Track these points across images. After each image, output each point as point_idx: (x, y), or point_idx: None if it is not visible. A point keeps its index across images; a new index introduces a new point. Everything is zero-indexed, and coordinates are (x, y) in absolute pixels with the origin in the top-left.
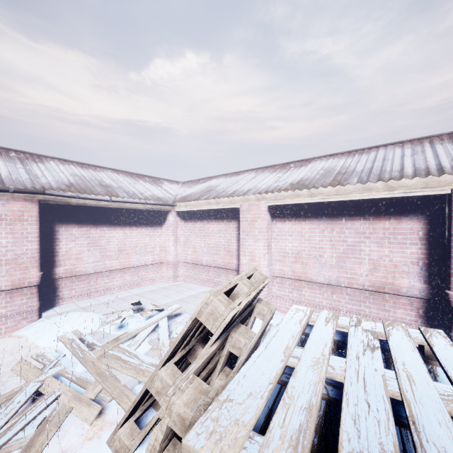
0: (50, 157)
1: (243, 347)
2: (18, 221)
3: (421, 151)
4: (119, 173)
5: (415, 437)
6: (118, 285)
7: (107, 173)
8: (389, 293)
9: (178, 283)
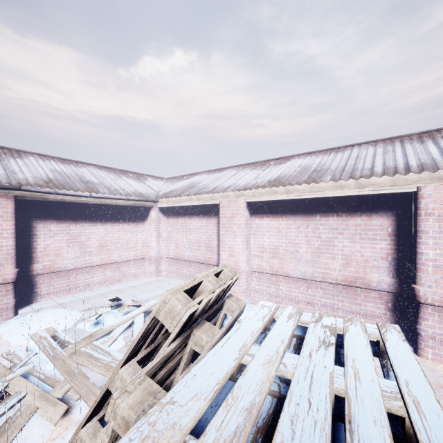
0: (30, 152)
1: (205, 344)
2: None
3: (392, 150)
4: (101, 168)
5: (347, 437)
6: (99, 281)
7: (89, 168)
8: (360, 287)
9: (160, 278)
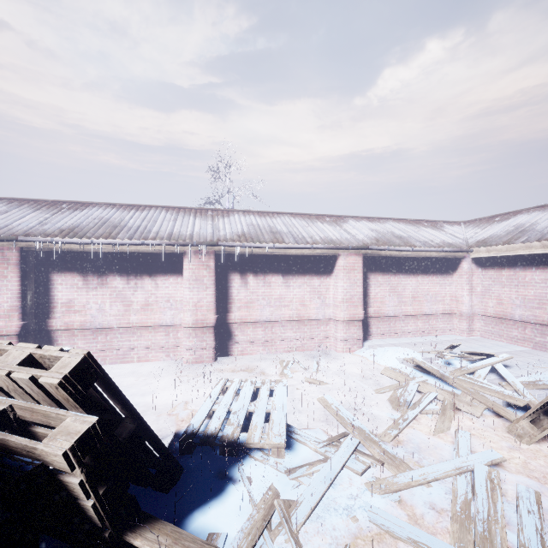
0: (347, 216)
1: None
2: (351, 270)
3: None
4: (398, 221)
5: None
6: (411, 330)
7: (390, 223)
8: None
9: (474, 338)
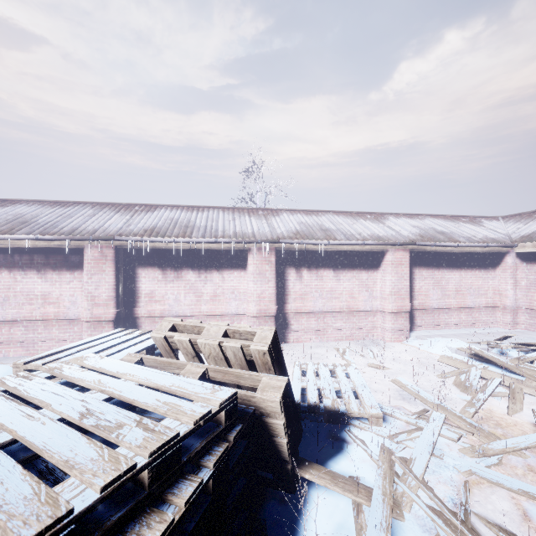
0: (386, 213)
1: None
2: (399, 265)
3: None
4: (436, 217)
5: None
6: (455, 322)
7: (429, 219)
8: None
9: (519, 330)
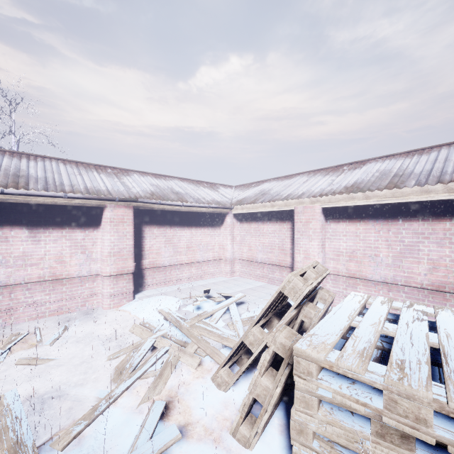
0: (133, 171)
1: (313, 317)
2: (120, 223)
3: None
4: (183, 180)
5: (442, 358)
6: (186, 277)
7: (175, 181)
8: (450, 292)
9: (234, 278)
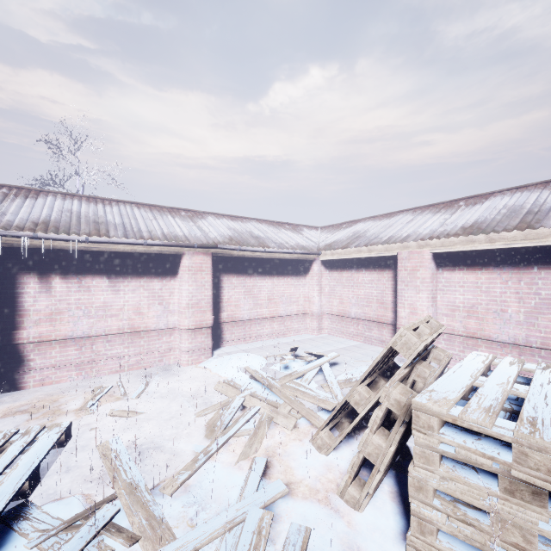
0: (208, 213)
1: (428, 376)
2: (199, 271)
3: None
4: (261, 222)
5: None
6: (267, 333)
7: (253, 223)
8: None
9: (322, 335)
